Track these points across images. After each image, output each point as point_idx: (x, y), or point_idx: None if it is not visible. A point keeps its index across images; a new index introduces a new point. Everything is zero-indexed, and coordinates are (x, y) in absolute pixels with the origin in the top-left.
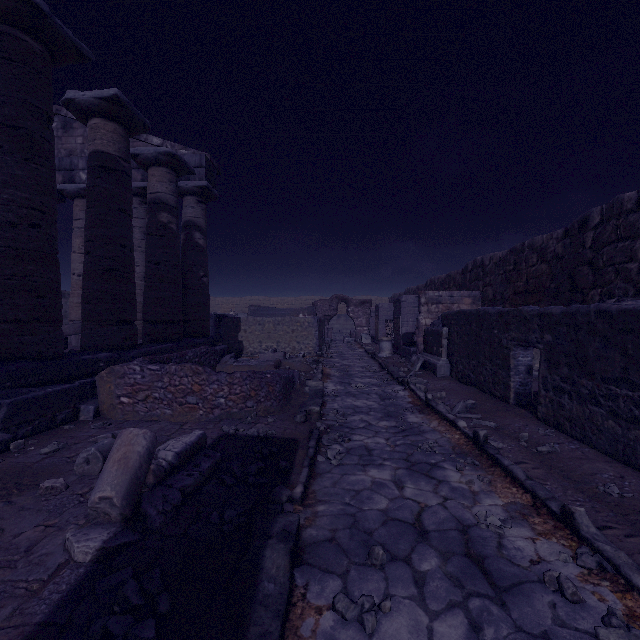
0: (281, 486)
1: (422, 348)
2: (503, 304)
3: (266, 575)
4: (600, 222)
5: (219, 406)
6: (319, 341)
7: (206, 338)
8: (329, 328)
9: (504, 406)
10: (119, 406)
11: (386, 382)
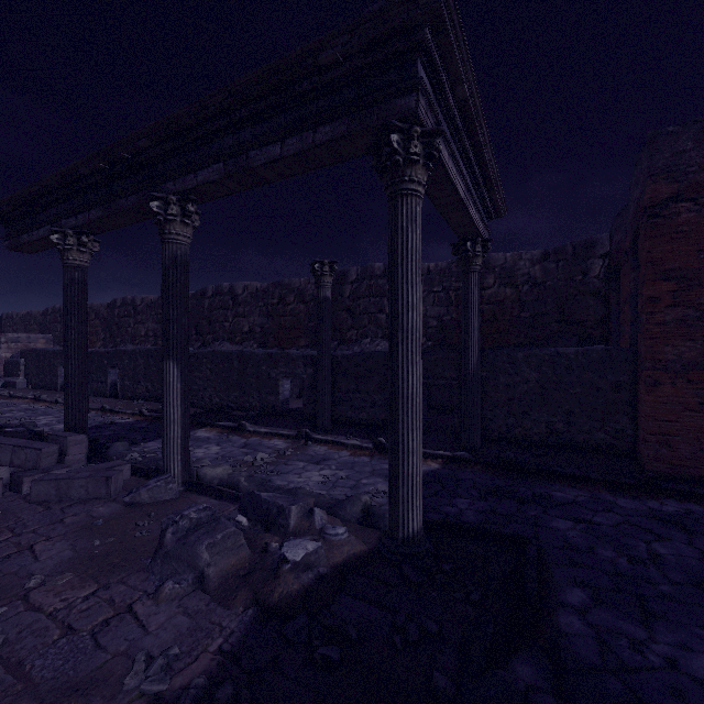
0: None
1: (3, 374)
2: None
3: None
4: (121, 305)
5: None
6: None
7: None
8: None
9: (55, 392)
10: None
11: None
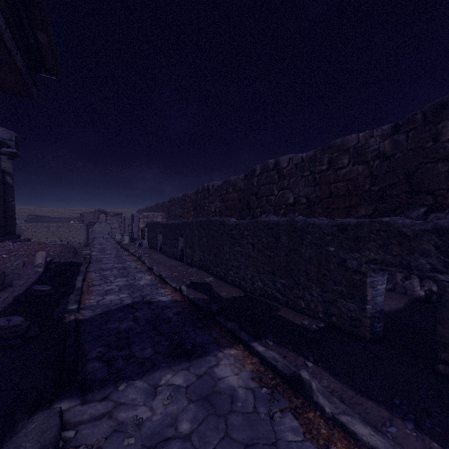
0: (81, 265)
1: (141, 237)
2: (181, 218)
3: (81, 270)
4: (201, 191)
5: (50, 255)
6: (87, 237)
7: (15, 235)
8: (93, 230)
9: (156, 252)
10: (1, 258)
11: (121, 251)
